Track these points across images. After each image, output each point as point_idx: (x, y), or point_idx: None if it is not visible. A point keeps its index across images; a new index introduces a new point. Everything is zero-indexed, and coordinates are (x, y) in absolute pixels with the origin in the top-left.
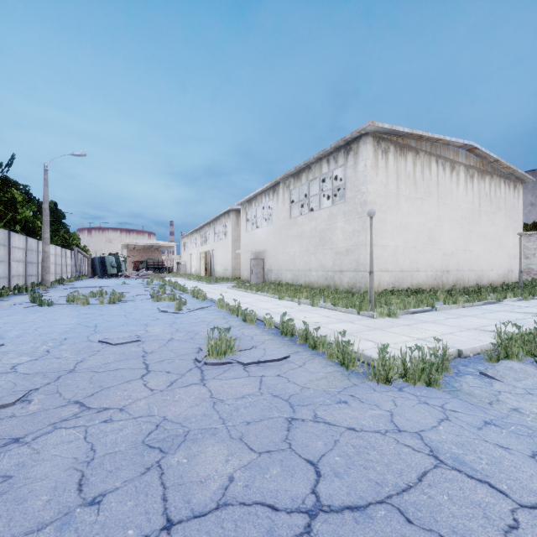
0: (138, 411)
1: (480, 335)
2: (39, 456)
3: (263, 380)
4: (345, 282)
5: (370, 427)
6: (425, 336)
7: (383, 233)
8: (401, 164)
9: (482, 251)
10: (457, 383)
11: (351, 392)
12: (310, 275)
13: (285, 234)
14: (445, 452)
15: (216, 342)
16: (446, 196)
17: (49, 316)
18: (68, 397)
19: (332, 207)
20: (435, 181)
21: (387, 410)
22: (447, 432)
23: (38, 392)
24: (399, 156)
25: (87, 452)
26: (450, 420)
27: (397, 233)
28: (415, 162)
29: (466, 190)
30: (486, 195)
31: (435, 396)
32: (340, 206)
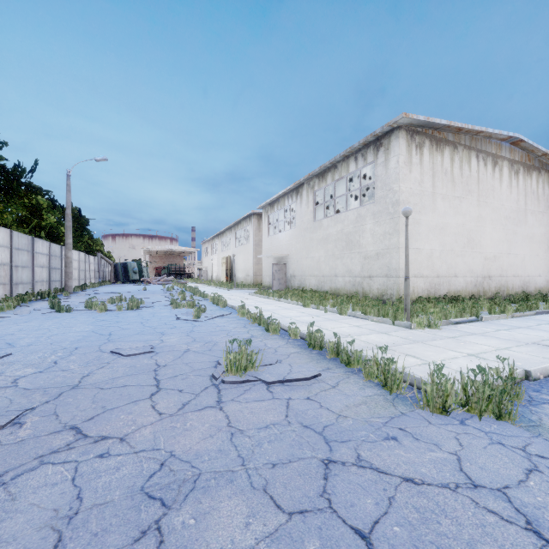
0: (141, 443)
1: (543, 351)
2: (12, 504)
3: (290, 404)
4: (374, 288)
5: (433, 478)
6: (477, 351)
7: (418, 235)
8: (437, 160)
9: (528, 254)
10: (534, 415)
11: (399, 424)
12: (336, 281)
13: (309, 238)
14: (548, 526)
15: (236, 357)
16: (488, 194)
17: (65, 323)
18: (64, 420)
19: (360, 208)
20: (475, 178)
21: (451, 453)
22: (543, 491)
23: (33, 412)
24: (435, 151)
25: (72, 502)
26: (541, 472)
27: (432, 235)
28: (453, 157)
29: (511, 187)
30: (533, 192)
31: (510, 433)
32: (369, 207)
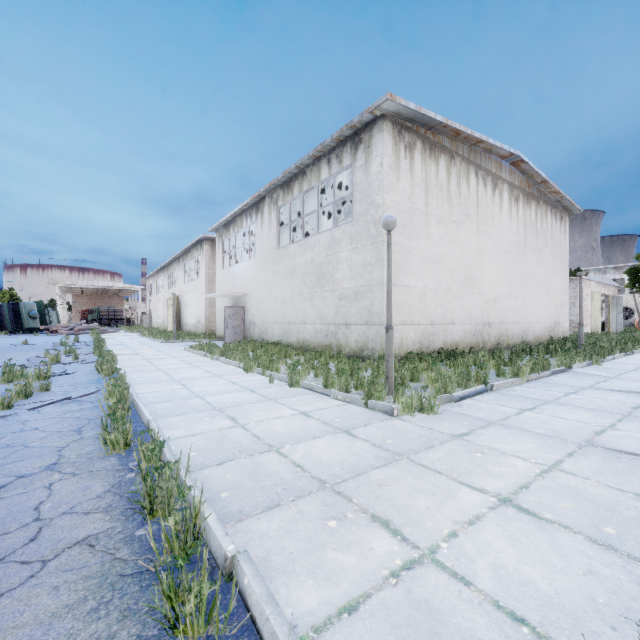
0: None
1: (619, 468)
2: None
3: None
4: (352, 340)
5: None
6: (511, 481)
7: (407, 268)
8: (431, 170)
9: (527, 297)
10: None
11: None
12: (304, 330)
13: (272, 271)
14: None
15: None
16: (488, 222)
17: None
18: None
19: (335, 229)
20: (474, 200)
21: None
22: None
23: None
24: (429, 158)
25: None
26: None
27: (426, 269)
28: (450, 169)
29: (511, 216)
30: (532, 225)
31: None
32: (345, 228)
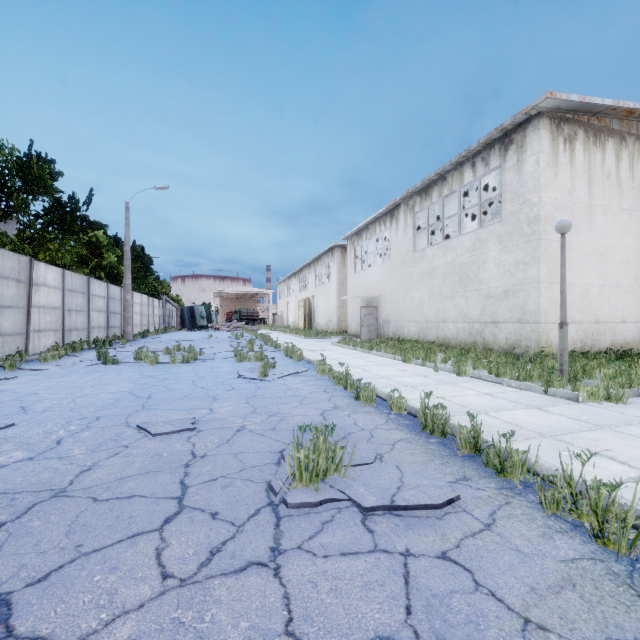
0: None
1: None
2: None
3: (410, 572)
4: (501, 338)
5: None
6: None
7: (567, 264)
8: (596, 158)
9: None
10: None
11: None
12: (444, 328)
13: (408, 273)
14: None
15: (308, 455)
16: None
17: (103, 379)
18: None
19: (480, 230)
20: None
21: None
22: None
23: None
24: (593, 145)
25: None
26: None
27: (589, 264)
28: (619, 153)
29: None
30: None
31: None
32: (493, 228)
